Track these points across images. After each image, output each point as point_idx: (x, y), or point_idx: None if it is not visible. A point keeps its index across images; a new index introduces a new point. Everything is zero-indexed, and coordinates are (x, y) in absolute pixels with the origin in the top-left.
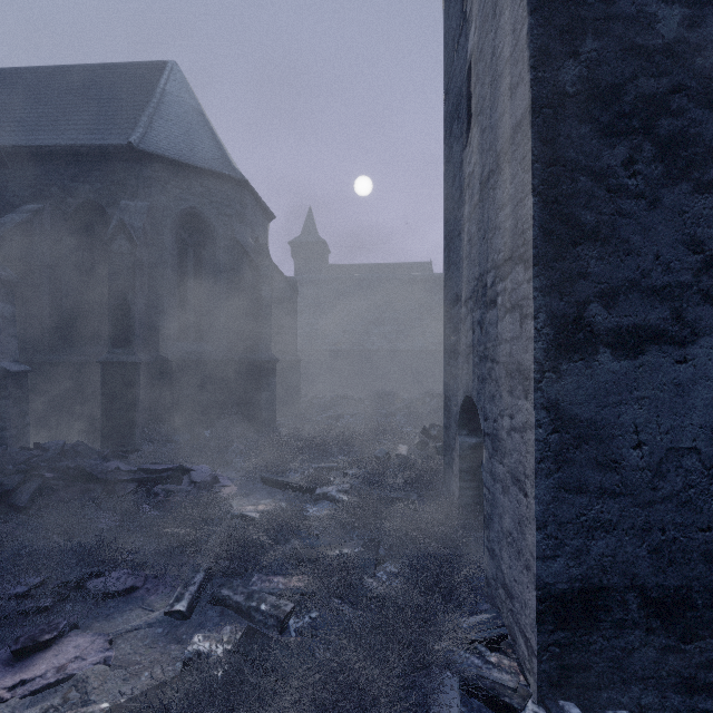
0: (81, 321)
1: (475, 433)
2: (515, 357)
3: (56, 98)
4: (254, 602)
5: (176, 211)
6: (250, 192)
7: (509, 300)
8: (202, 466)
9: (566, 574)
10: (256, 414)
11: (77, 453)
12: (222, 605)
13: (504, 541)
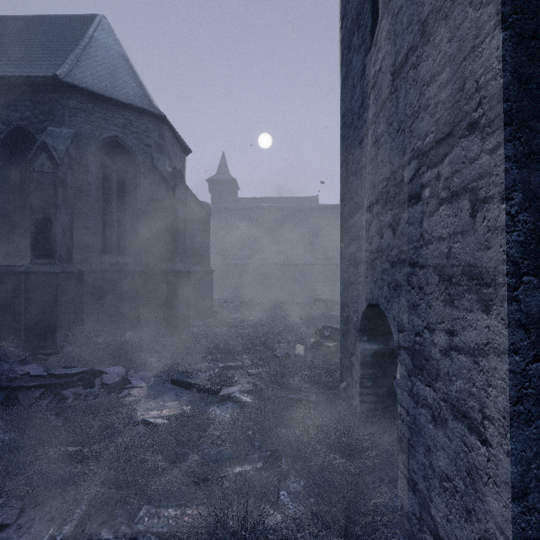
0: (13, 235)
1: (375, 340)
2: (459, 257)
3: None
4: None
5: (100, 139)
6: (167, 126)
7: (447, 187)
8: (115, 367)
9: None
10: (172, 318)
11: None
12: None
13: (435, 482)
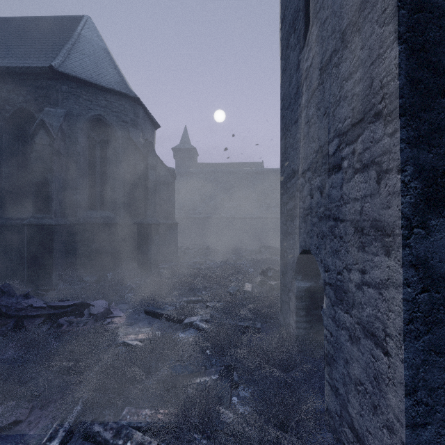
0: (17, 195)
1: (308, 279)
2: (368, 213)
3: (1, 37)
4: (121, 439)
5: (86, 117)
6: (141, 106)
7: (360, 160)
8: (100, 301)
9: (437, 443)
10: (144, 261)
11: (4, 293)
12: (92, 441)
13: (351, 387)
